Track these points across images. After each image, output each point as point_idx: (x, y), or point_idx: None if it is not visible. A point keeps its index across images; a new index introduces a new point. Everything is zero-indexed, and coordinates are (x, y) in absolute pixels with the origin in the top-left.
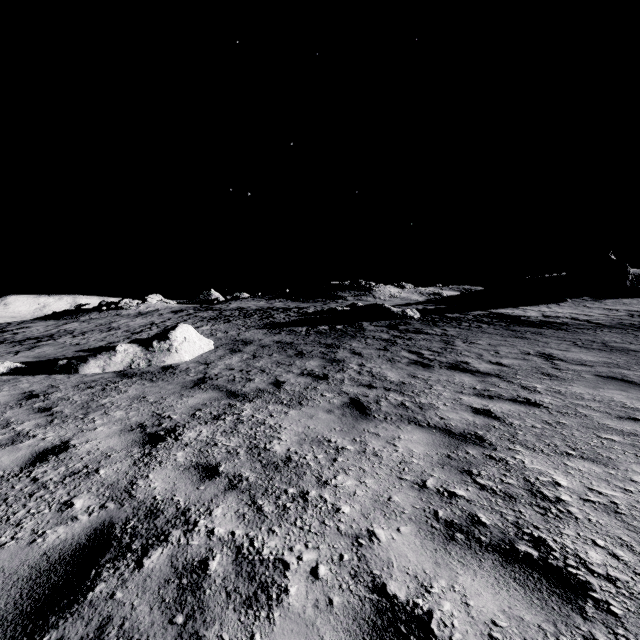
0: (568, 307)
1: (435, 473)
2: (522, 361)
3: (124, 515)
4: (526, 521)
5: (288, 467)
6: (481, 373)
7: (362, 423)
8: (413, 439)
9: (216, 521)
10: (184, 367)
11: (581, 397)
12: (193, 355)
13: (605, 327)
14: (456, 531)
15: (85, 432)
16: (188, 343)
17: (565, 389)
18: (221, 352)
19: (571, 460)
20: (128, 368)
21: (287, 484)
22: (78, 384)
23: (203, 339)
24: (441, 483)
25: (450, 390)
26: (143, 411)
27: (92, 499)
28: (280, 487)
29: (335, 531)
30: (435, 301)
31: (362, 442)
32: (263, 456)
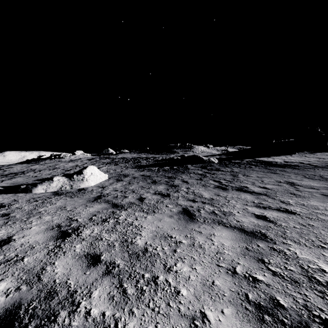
0: (297, 157)
1: (240, 261)
2: (277, 186)
3: (30, 296)
4: (312, 304)
5: (145, 256)
6: (256, 193)
7: (190, 224)
8: (222, 235)
9: (93, 302)
10: (90, 189)
11: (317, 208)
12: (96, 182)
13: (319, 167)
14: (264, 313)
15: (24, 230)
16: (93, 176)
17: (306, 203)
18: (111, 181)
19: (326, 251)
20: (59, 190)
21: (144, 270)
22: (29, 199)
23: (102, 174)
24: (246, 270)
25: (240, 203)
26: (62, 216)
27: (12, 282)
28: (139, 272)
29: (177, 312)
30: (225, 154)
31: (191, 238)
32: (130, 248)
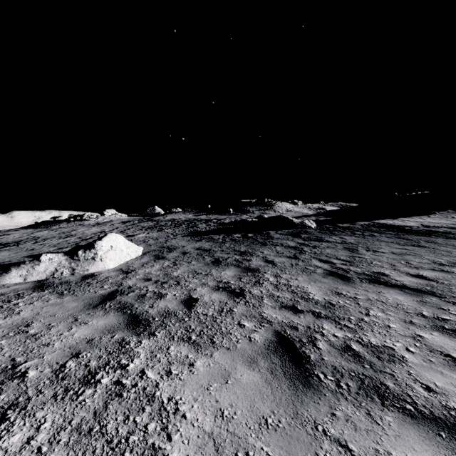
0: (439, 218)
1: None
2: (444, 273)
3: None
4: None
5: None
6: (411, 289)
7: (306, 400)
8: None
9: None
10: (104, 276)
11: None
12: (118, 262)
13: None
14: None
15: None
16: (114, 251)
17: None
18: (146, 259)
19: None
20: (50, 277)
21: None
22: None
23: (131, 247)
24: None
25: (395, 318)
26: (0, 357)
27: None
28: None
29: None
30: (324, 214)
31: None
32: None
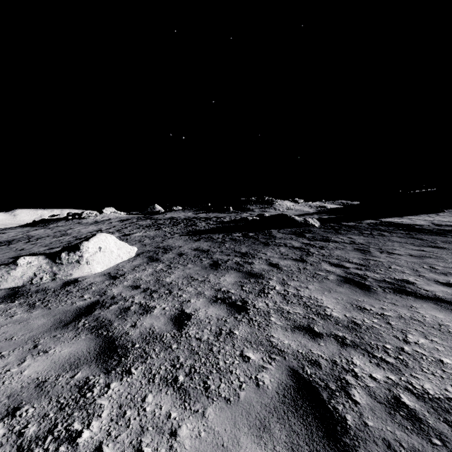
0: (449, 216)
1: None
2: None
3: None
4: None
5: None
6: (448, 303)
7: None
8: None
9: None
10: (87, 282)
11: None
12: (107, 265)
13: None
14: None
15: None
16: (103, 253)
17: None
18: (138, 261)
19: None
20: (28, 283)
21: None
22: None
23: (123, 247)
24: None
25: (445, 348)
26: None
27: None
28: None
29: None
30: (326, 212)
31: None
32: None
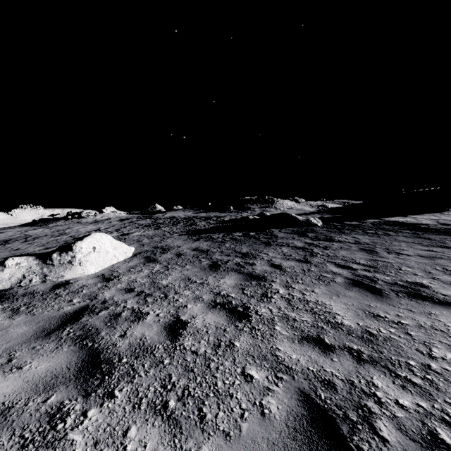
0: None
1: None
2: None
3: None
4: None
5: None
6: None
7: None
8: None
9: None
10: (79, 285)
11: None
12: (102, 266)
13: None
14: None
15: None
16: (97, 253)
17: None
18: (135, 261)
19: None
20: (16, 285)
21: None
22: None
23: (120, 247)
24: None
25: None
26: None
27: None
28: None
29: None
30: (327, 211)
31: None
32: None
